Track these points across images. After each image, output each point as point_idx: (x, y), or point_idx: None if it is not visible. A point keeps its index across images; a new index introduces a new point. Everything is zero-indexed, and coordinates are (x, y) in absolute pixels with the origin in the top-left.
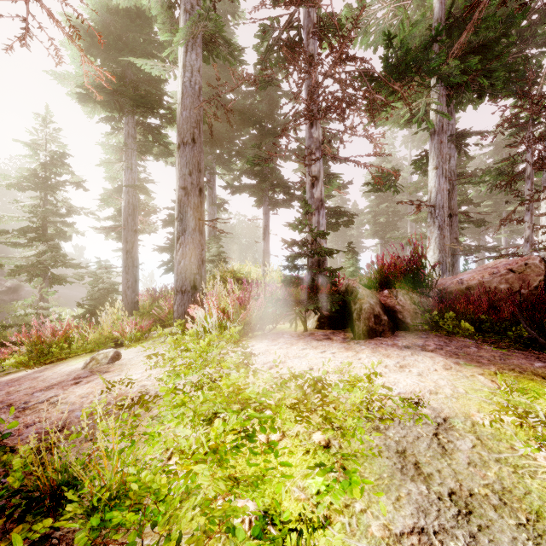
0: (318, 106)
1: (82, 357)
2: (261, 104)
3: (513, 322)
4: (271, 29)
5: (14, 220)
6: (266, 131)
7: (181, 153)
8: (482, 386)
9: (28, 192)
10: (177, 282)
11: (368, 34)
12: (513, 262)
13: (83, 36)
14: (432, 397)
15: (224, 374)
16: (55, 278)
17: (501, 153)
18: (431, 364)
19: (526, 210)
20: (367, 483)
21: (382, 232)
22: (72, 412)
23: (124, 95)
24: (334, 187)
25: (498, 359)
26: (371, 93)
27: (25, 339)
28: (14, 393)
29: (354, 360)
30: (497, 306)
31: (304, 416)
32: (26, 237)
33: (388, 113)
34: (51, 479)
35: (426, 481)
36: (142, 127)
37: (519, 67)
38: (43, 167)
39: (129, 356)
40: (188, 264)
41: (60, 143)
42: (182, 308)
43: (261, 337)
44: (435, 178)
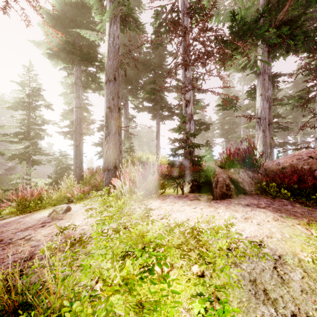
0: (190, 58)
1: (48, 208)
2: (155, 59)
3: (313, 189)
4: (161, 13)
5: (11, 128)
6: (158, 75)
7: (107, 86)
8: (300, 233)
9: (21, 112)
10: (105, 164)
11: (219, 15)
12: (311, 152)
13: (50, 19)
14: (268, 240)
15: (133, 222)
16: (34, 161)
17: (297, 87)
18: (264, 217)
19: (316, 120)
20: (236, 311)
21: (226, 134)
22: (37, 246)
23: (75, 54)
24: (199, 107)
25: (307, 214)
26: (222, 49)
27: (15, 198)
28: (5, 232)
29: (215, 214)
30: (303, 179)
31: (186, 255)
32: (18, 137)
33: (232, 62)
34: (15, 300)
35: (273, 305)
36: (85, 73)
37: (310, 35)
38: (28, 97)
39: (76, 209)
40: (111, 153)
41: (38, 83)
42: (108, 180)
43: (156, 198)
44: (260, 101)
